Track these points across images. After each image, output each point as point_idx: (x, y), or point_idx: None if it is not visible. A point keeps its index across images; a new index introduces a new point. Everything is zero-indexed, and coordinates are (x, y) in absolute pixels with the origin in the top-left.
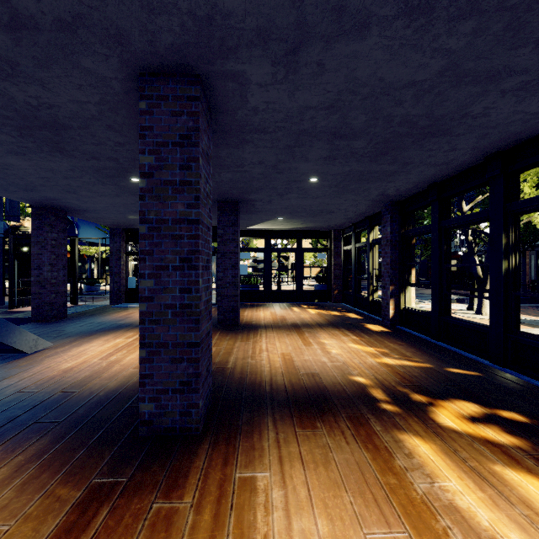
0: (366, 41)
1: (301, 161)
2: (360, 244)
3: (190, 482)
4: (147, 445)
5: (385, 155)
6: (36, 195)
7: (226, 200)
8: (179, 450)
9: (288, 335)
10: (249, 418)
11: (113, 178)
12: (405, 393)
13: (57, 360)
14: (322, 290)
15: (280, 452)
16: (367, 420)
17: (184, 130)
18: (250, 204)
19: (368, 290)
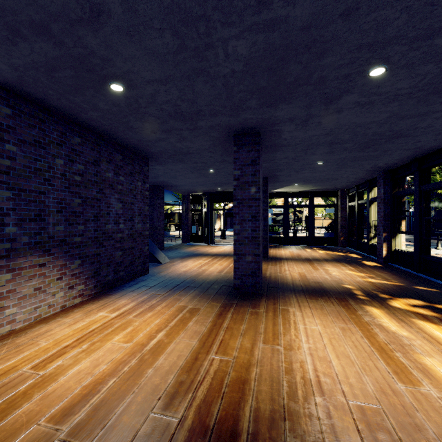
0: (342, 114)
1: (311, 155)
2: (362, 201)
3: (261, 307)
4: (238, 296)
5: (368, 148)
6: (155, 180)
7: None
8: (253, 299)
9: (302, 264)
10: (283, 294)
11: (199, 170)
12: (376, 293)
13: (177, 267)
14: (330, 236)
15: (299, 304)
16: (347, 300)
17: (253, 158)
18: (275, 177)
19: (367, 236)
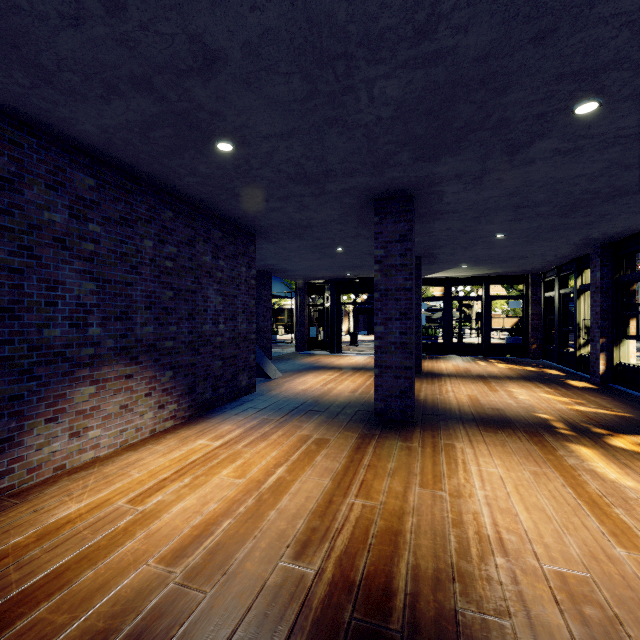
0: (534, 166)
1: (487, 224)
2: (566, 290)
3: (414, 440)
4: (381, 425)
5: (575, 212)
6: (261, 263)
7: None
8: (402, 429)
9: (473, 383)
10: (445, 423)
11: (322, 249)
12: (586, 427)
13: (292, 384)
14: (516, 343)
15: (469, 438)
16: (542, 435)
17: (402, 232)
18: (432, 257)
19: (575, 343)
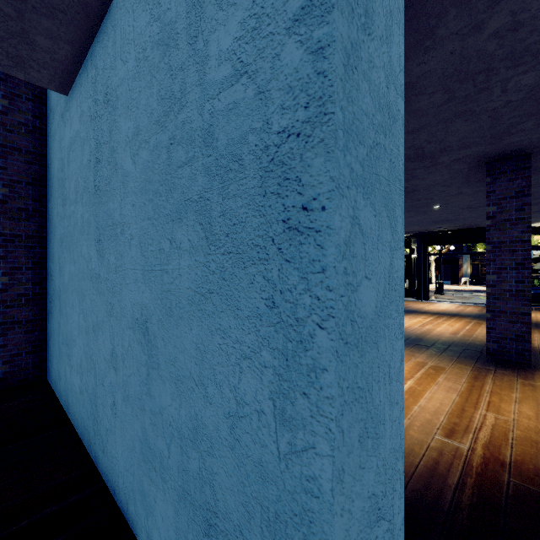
0: None
1: None
2: None
3: (537, 380)
4: (495, 364)
5: None
6: None
7: None
8: (519, 370)
9: None
10: None
11: (418, 208)
12: None
13: None
14: None
15: None
16: None
17: (518, 188)
18: None
19: None
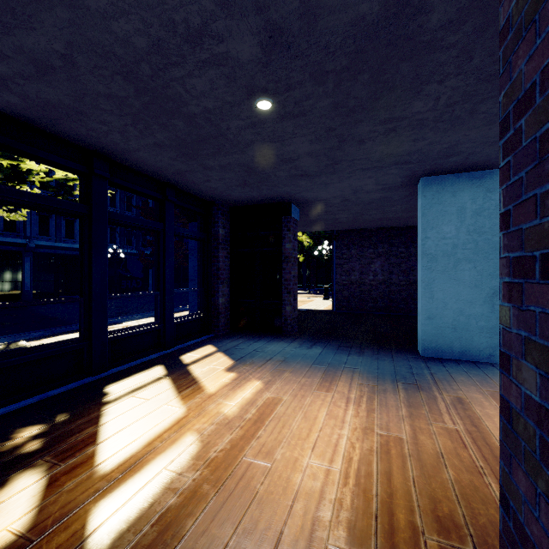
0: None
1: None
2: None
3: None
4: None
5: None
6: None
7: None
8: None
9: None
10: None
11: None
12: None
13: None
14: None
15: None
16: None
17: None
18: None
19: None
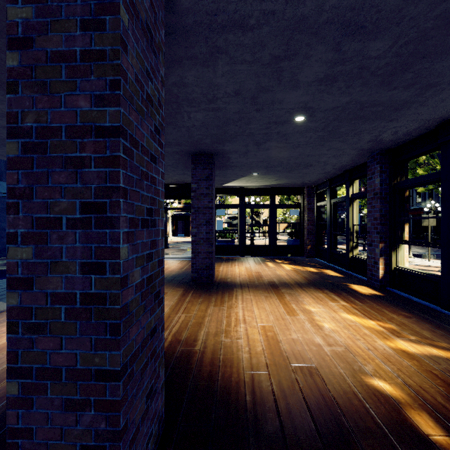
0: None
1: (289, 87)
2: (337, 199)
3: None
4: None
5: (406, 70)
6: None
7: (199, 152)
8: None
9: (267, 298)
10: None
11: None
12: None
13: (4, 328)
14: (295, 245)
15: None
16: None
17: None
18: (225, 157)
19: (347, 246)
